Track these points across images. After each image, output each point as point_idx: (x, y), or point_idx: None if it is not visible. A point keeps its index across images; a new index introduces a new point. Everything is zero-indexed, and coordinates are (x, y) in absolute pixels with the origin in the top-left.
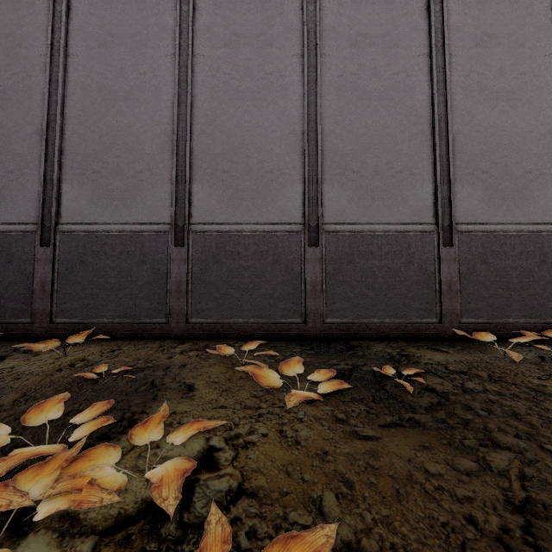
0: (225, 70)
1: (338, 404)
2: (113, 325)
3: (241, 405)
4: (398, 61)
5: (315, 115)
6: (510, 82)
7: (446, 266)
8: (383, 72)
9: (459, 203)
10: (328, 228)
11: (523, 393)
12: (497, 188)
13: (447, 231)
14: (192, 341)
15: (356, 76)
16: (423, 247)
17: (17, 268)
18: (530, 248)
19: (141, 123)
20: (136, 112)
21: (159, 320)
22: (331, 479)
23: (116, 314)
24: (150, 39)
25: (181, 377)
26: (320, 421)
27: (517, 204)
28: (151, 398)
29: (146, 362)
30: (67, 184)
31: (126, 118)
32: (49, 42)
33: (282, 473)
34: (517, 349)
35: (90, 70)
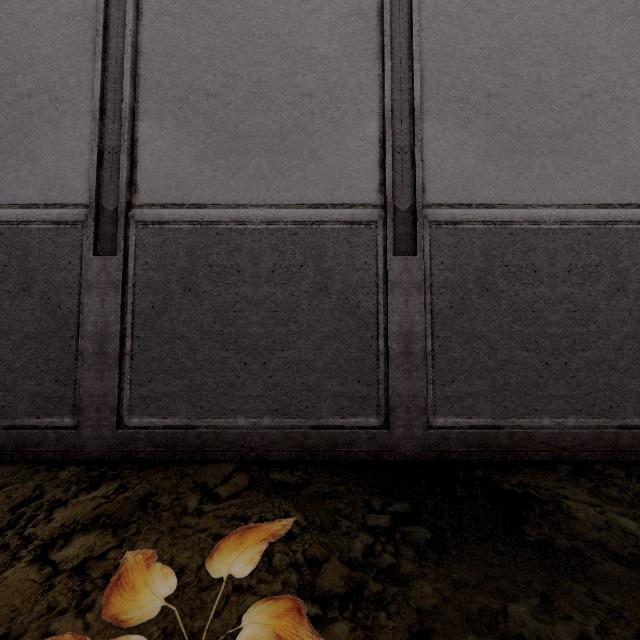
0: None
1: None
2: None
3: None
4: None
5: None
6: None
7: None
8: None
9: None
10: (436, 214)
11: None
12: None
13: None
14: (120, 478)
15: None
16: None
17: None
18: None
19: None
20: None
21: (59, 420)
22: None
23: None
24: None
25: None
26: None
27: None
28: None
29: None
30: None
31: None
32: None
33: None
34: None
35: None
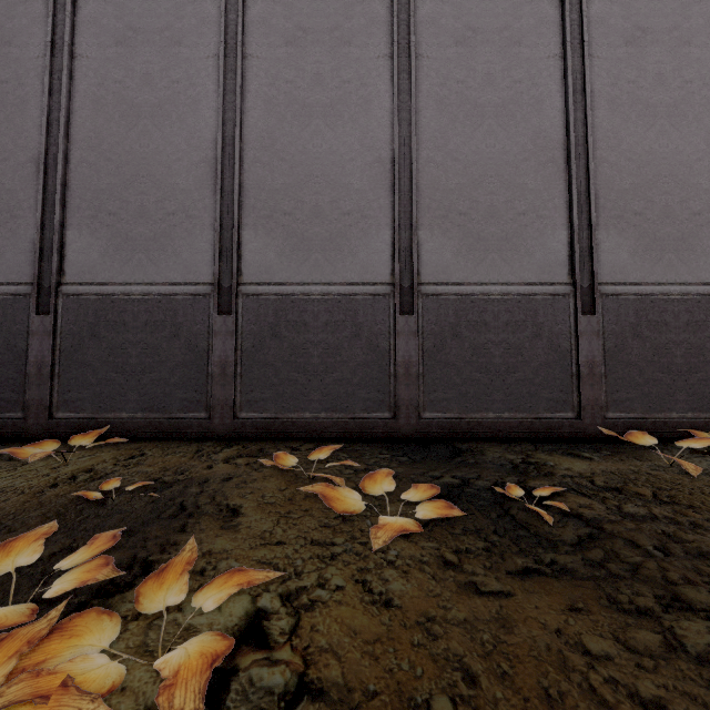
0: (287, 76)
1: (445, 537)
2: (135, 421)
3: (305, 540)
4: (521, 65)
5: (408, 137)
6: (671, 93)
7: (586, 341)
8: (500, 79)
9: (603, 256)
10: (426, 289)
11: (707, 521)
12: (654, 236)
13: (587, 294)
14: (242, 444)
15: (464, 84)
16: (554, 315)
17: (5, 344)
18: (700, 317)
19: (174, 148)
20: (167, 133)
21: (198, 414)
22: (442, 668)
23: (138, 406)
24: (186, 34)
25: (223, 496)
26: (421, 565)
27: (681, 258)
28: (177, 528)
29: (175, 474)
30: (73, 230)
31: (153, 141)
32: (49, 39)
33: (366, 656)
34: (685, 455)
35: (104, 76)
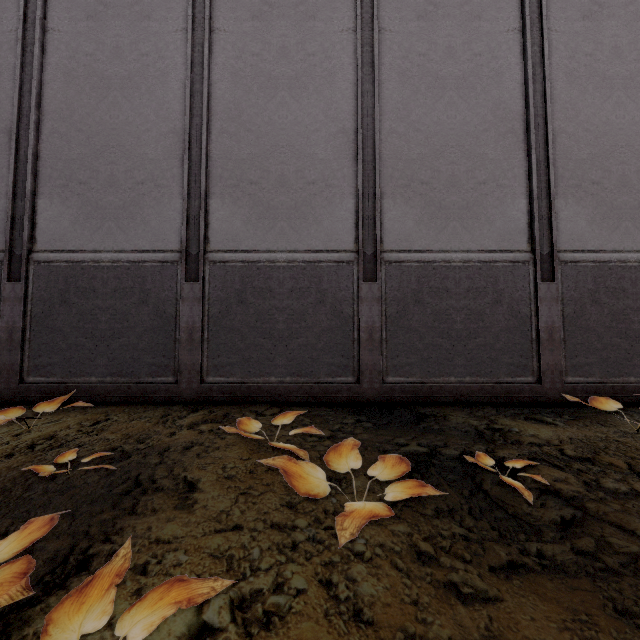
0: (253, 49)
1: (417, 520)
2: (103, 386)
3: (265, 524)
4: (481, 38)
5: (371, 108)
6: (627, 65)
7: (545, 307)
8: (461, 52)
9: (561, 224)
10: (389, 256)
11: None
12: (611, 204)
13: (546, 261)
14: (208, 408)
15: (426, 57)
16: (514, 282)
17: None
18: None
19: (143, 119)
20: (136, 105)
21: (165, 379)
22: None
23: (107, 371)
24: (155, 9)
25: (181, 468)
26: (392, 558)
27: (638, 226)
28: (128, 508)
29: (137, 442)
30: (45, 199)
31: (122, 113)
32: (21, 13)
33: None
34: None
35: (75, 49)
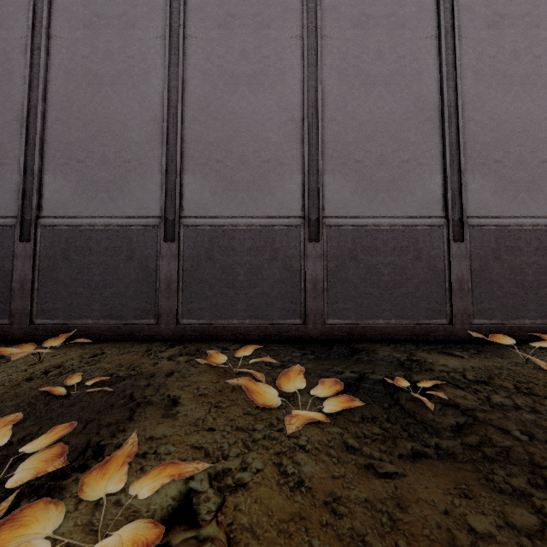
0: (219, 53)
1: (347, 424)
2: (98, 326)
3: (231, 427)
4: (405, 43)
5: (315, 100)
6: (524, 65)
7: (456, 262)
8: (388, 54)
9: (470, 195)
10: (329, 221)
11: None
12: (511, 179)
13: (457, 225)
14: (183, 344)
15: (359, 59)
16: (431, 242)
17: None
18: None
19: (129, 110)
20: (124, 98)
21: (148, 321)
22: (348, 546)
23: (101, 314)
24: (139, 19)
25: (165, 388)
26: (327, 449)
27: (532, 196)
28: (127, 416)
29: (128, 370)
30: (49, 174)
31: (113, 104)
32: (30, 23)
33: (282, 536)
34: (536, 353)
35: (74, 53)
